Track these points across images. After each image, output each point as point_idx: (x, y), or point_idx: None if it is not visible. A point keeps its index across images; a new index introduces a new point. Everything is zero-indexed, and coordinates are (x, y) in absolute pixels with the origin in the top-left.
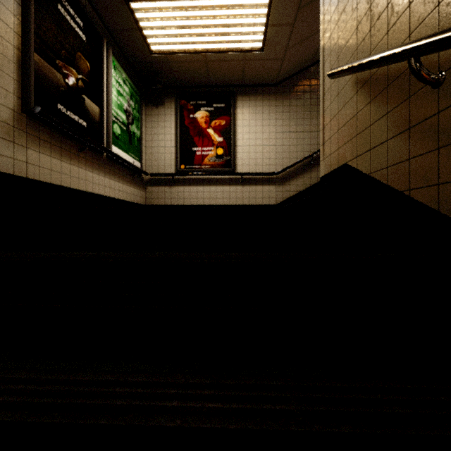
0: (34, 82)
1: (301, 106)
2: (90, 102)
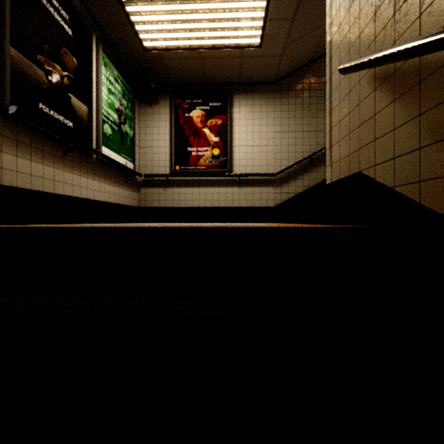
0: (10, 78)
1: (300, 105)
2: (77, 101)
